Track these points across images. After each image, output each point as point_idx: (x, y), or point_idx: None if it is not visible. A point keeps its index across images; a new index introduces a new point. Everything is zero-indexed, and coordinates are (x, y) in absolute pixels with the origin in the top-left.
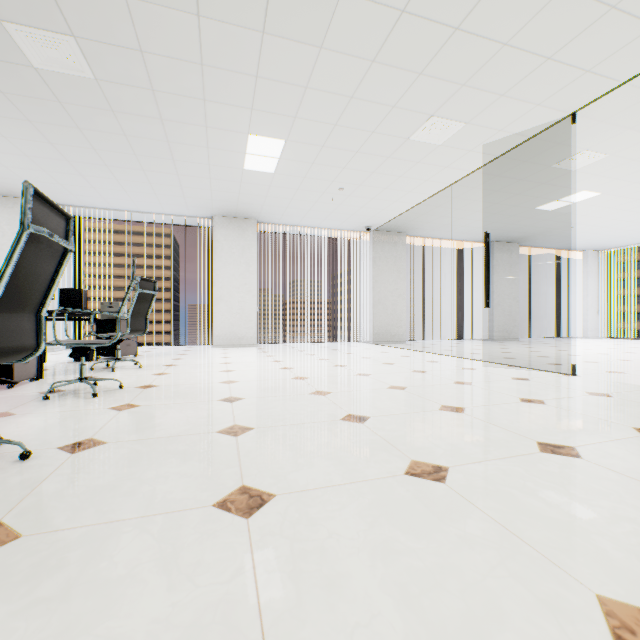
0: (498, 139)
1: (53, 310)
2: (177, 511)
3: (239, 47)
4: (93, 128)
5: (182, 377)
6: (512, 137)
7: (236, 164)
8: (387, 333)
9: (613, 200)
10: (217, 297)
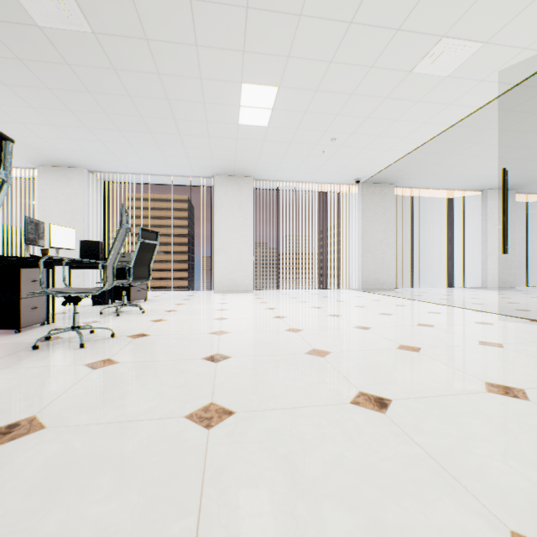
0: (520, 61)
1: (64, 259)
2: None
3: None
4: (101, 91)
5: (176, 325)
6: None
7: (231, 119)
8: (376, 281)
9: None
10: (217, 248)
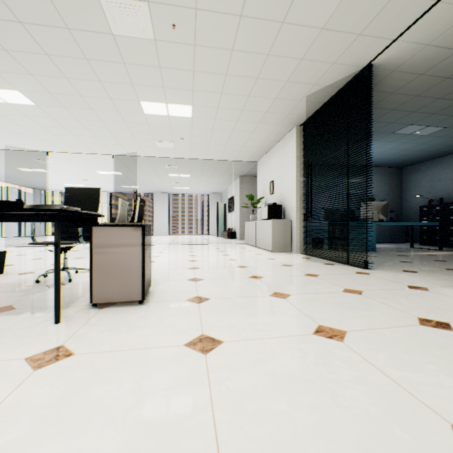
0: (14, 146)
1: None
2: None
3: None
4: None
5: None
6: (21, 148)
7: None
8: None
9: (54, 175)
10: None
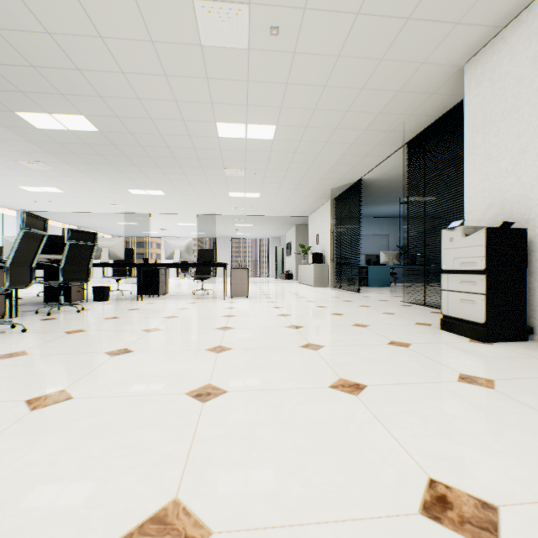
0: (130, 211)
1: None
2: None
3: (99, 187)
4: None
5: None
6: (134, 212)
7: (19, 185)
8: None
9: (141, 226)
10: None
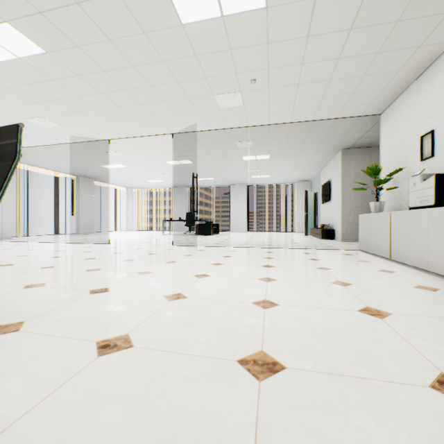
0: (79, 136)
1: None
2: None
3: None
4: None
5: None
6: (85, 138)
7: None
8: None
9: (133, 170)
10: None
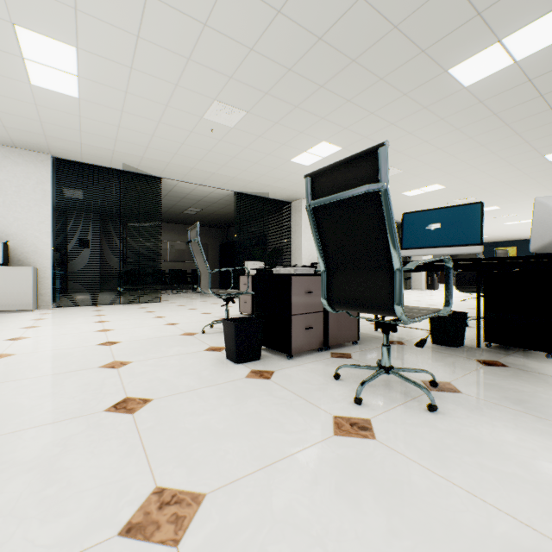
0: None
1: None
2: (176, 394)
3: None
4: None
5: None
6: None
7: None
8: None
9: None
10: None
